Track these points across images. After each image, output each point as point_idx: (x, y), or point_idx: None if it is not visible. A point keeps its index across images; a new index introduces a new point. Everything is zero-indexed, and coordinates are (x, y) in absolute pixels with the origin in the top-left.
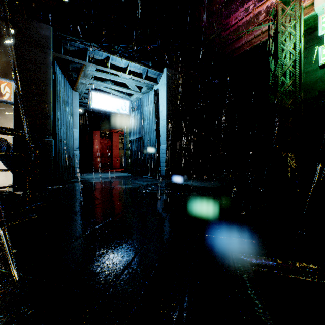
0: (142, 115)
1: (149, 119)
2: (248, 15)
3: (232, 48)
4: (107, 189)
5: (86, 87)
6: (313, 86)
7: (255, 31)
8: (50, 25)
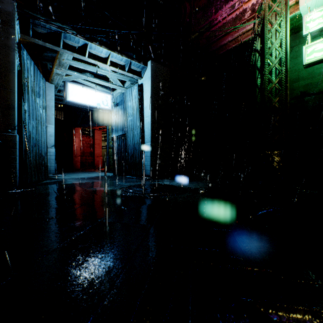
0: (125, 111)
1: (132, 115)
2: (234, 13)
3: (218, 45)
4: (82, 192)
5: (62, 78)
6: (296, 86)
7: (241, 29)
8: (14, 0)
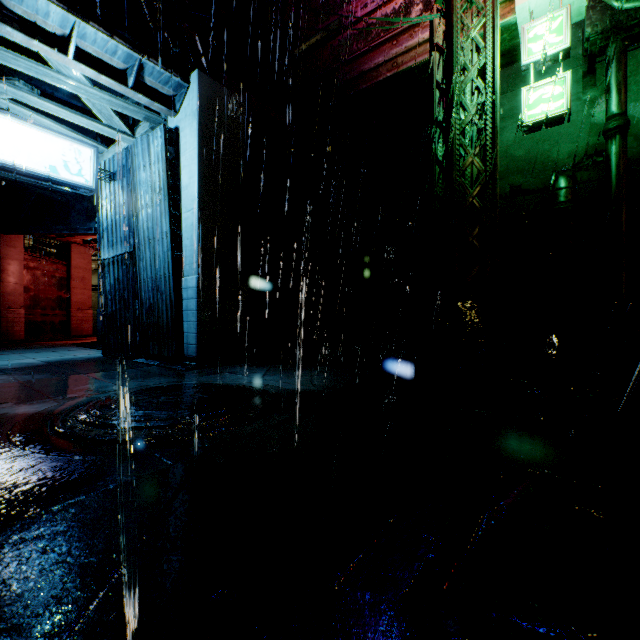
0: (133, 194)
1: (151, 204)
2: (390, 4)
3: (358, 70)
4: None
5: None
6: (502, 174)
7: (404, 40)
8: None
